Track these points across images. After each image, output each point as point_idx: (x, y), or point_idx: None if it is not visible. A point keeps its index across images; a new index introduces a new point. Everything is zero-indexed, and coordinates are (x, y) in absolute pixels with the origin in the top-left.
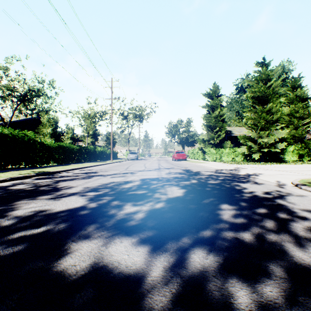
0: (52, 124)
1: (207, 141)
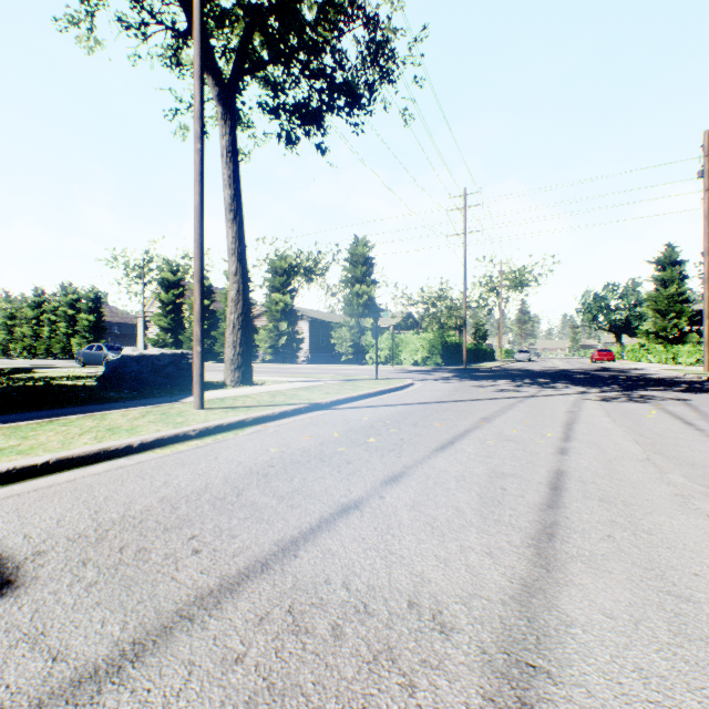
0: (437, 322)
1: (654, 333)
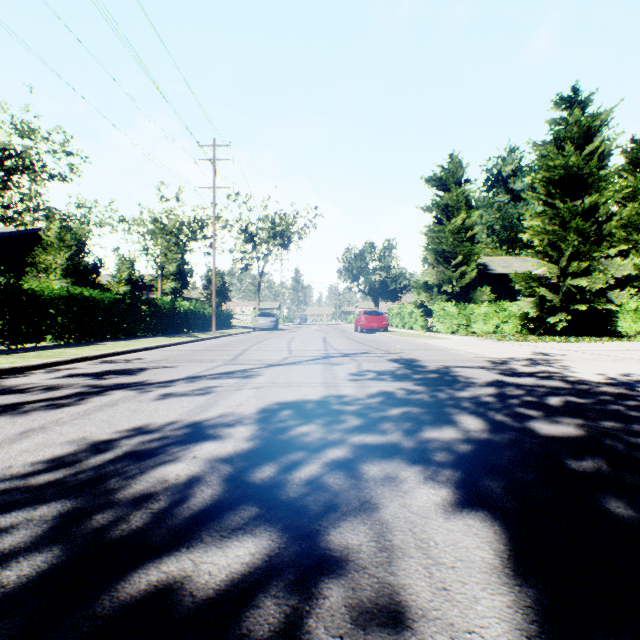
0: (68, 245)
1: (436, 286)
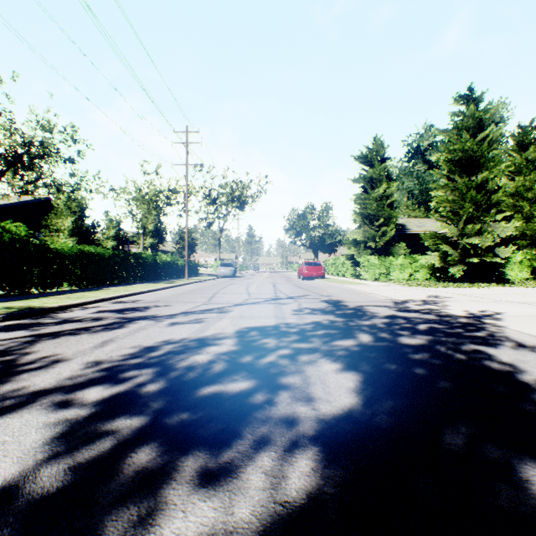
0: (74, 211)
1: (363, 243)
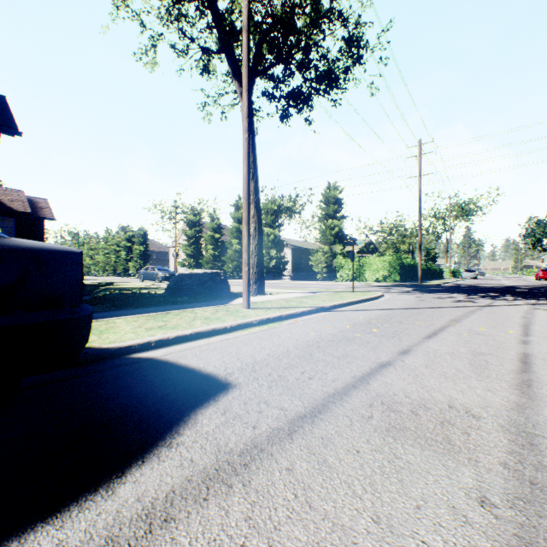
0: (392, 247)
1: None
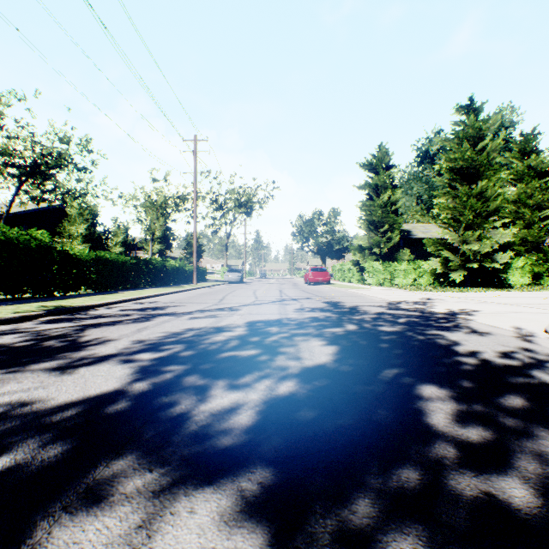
0: (86, 218)
1: (368, 249)
